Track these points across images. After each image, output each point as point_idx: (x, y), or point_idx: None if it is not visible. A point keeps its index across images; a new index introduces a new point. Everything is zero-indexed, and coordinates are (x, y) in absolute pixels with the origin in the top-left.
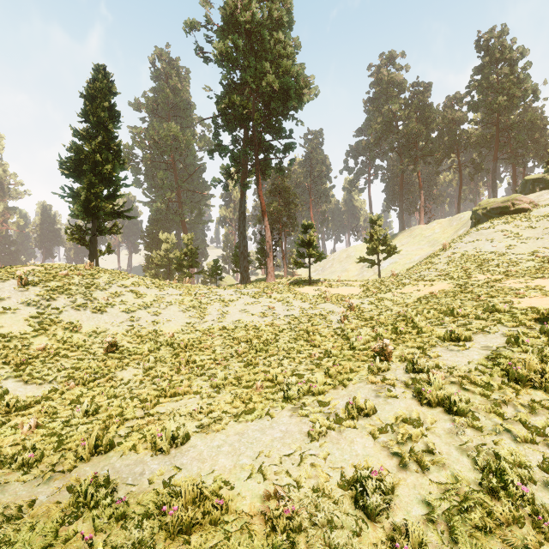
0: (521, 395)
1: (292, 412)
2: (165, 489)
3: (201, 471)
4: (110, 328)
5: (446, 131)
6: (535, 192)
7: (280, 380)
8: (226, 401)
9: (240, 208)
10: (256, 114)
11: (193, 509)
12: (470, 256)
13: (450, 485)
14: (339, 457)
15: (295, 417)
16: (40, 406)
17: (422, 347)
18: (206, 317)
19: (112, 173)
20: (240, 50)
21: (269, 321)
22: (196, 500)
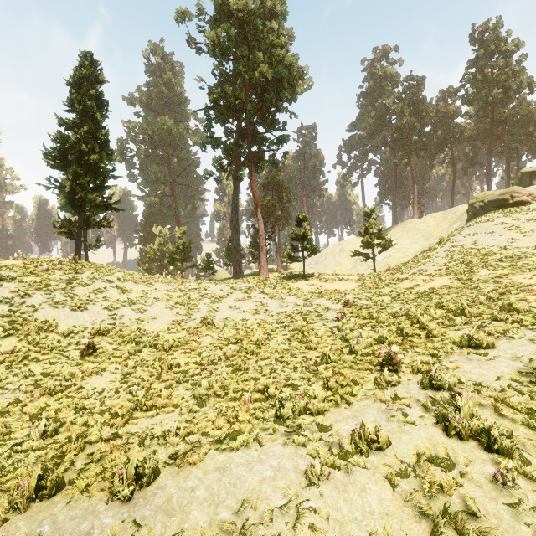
0: None
1: (286, 439)
2: None
3: (165, 531)
4: (89, 328)
5: (439, 125)
6: (532, 185)
7: (272, 393)
8: (208, 419)
9: (233, 201)
10: (249, 105)
11: None
12: (470, 249)
13: None
14: (347, 515)
15: (289, 446)
16: None
17: (436, 355)
18: (194, 315)
19: (99, 164)
20: (232, 38)
21: (261, 318)
22: None
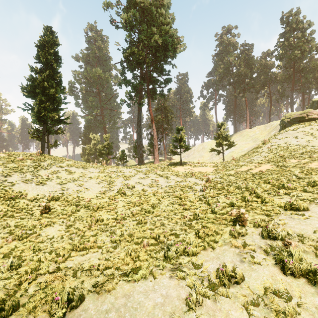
0: None
1: (171, 274)
2: None
3: None
4: (47, 196)
5: (262, 73)
6: None
7: (162, 239)
8: (119, 258)
9: (138, 118)
10: (148, 59)
11: None
12: (283, 147)
13: None
14: None
15: (174, 279)
16: None
17: (269, 215)
18: (113, 187)
19: (55, 95)
20: (137, 19)
21: (155, 190)
22: None
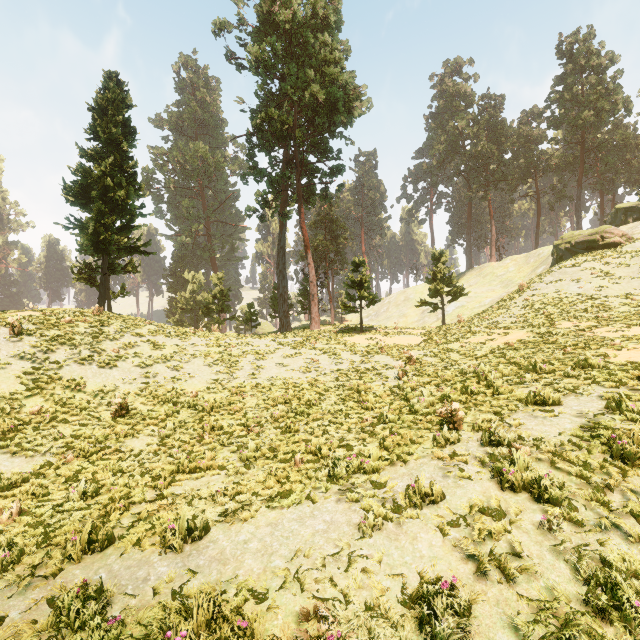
0: (631, 478)
1: (339, 496)
2: (173, 604)
3: (221, 576)
4: (120, 387)
5: (522, 152)
6: (628, 223)
7: (325, 453)
8: (257, 480)
9: (279, 243)
10: (298, 131)
11: (208, 633)
12: (552, 298)
13: (545, 603)
14: (398, 559)
15: (342, 502)
16: (28, 485)
17: (500, 413)
18: (237, 373)
19: (126, 200)
20: (279, 54)
21: (313, 377)
22: (211, 620)
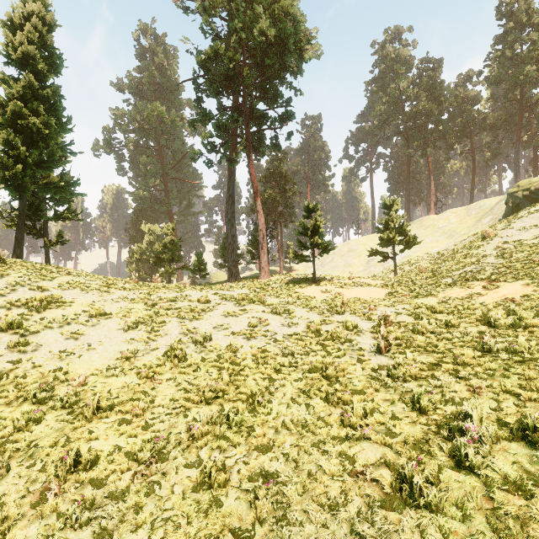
0: None
1: None
2: None
3: None
4: None
5: (458, 112)
6: None
7: None
8: None
9: (228, 191)
10: (246, 70)
11: None
12: (534, 245)
13: None
14: None
15: None
16: None
17: None
18: (158, 340)
19: (44, 131)
20: None
21: (259, 346)
22: None
